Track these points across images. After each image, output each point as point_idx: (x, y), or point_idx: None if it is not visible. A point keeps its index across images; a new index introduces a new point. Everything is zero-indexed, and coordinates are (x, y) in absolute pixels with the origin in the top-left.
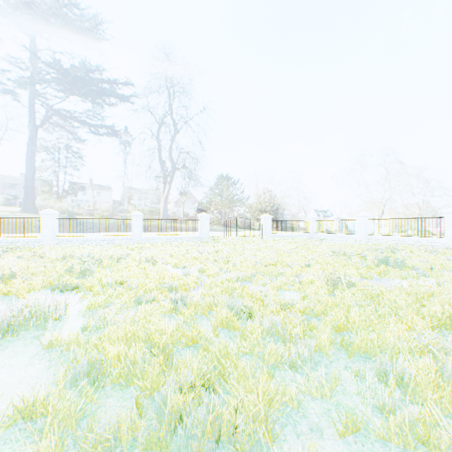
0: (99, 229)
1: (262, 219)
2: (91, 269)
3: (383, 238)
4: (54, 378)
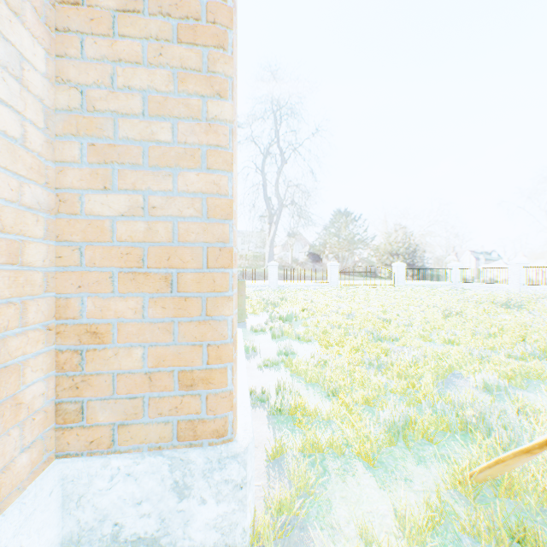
0: (243, 277)
1: (394, 267)
2: (279, 303)
3: (540, 288)
4: (317, 331)
